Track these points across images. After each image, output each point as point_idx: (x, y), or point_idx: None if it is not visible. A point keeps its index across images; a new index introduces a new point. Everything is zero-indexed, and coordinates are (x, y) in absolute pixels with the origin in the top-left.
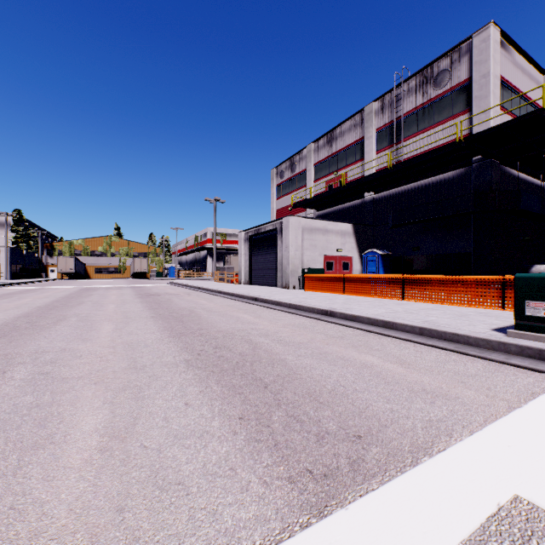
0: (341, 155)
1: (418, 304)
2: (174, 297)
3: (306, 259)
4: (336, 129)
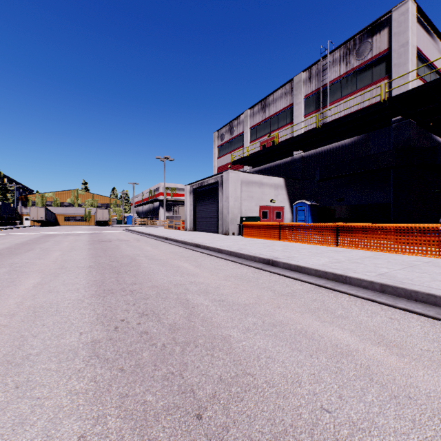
0: (274, 119)
1: (355, 251)
2: (123, 243)
3: (244, 208)
4: (269, 97)
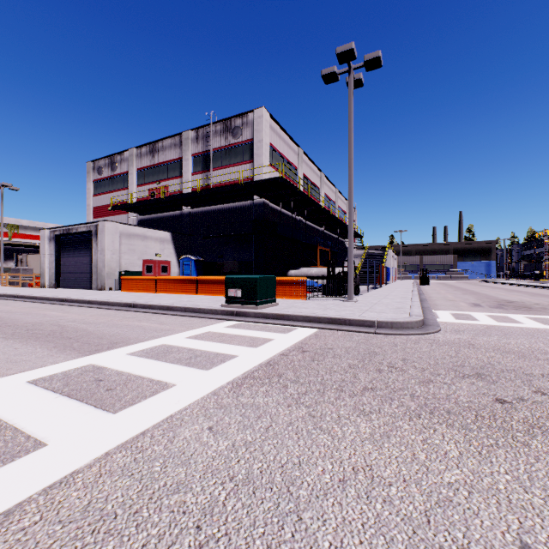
0: (163, 168)
1: (204, 296)
2: None
3: (125, 262)
4: (159, 143)
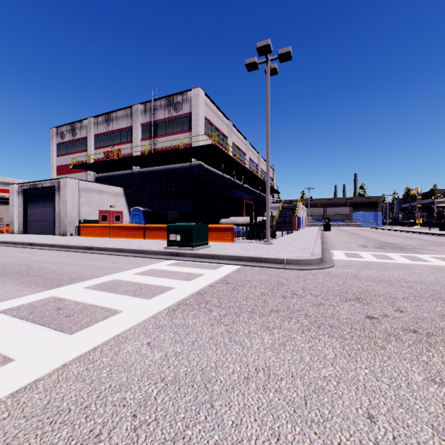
0: (117, 134)
1: (150, 240)
2: None
3: (84, 212)
4: (113, 113)
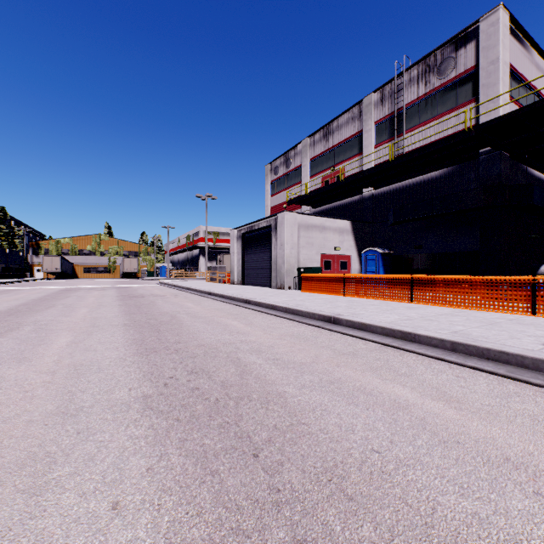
0: (338, 149)
1: (431, 308)
2: (158, 299)
3: (303, 258)
4: (333, 123)
